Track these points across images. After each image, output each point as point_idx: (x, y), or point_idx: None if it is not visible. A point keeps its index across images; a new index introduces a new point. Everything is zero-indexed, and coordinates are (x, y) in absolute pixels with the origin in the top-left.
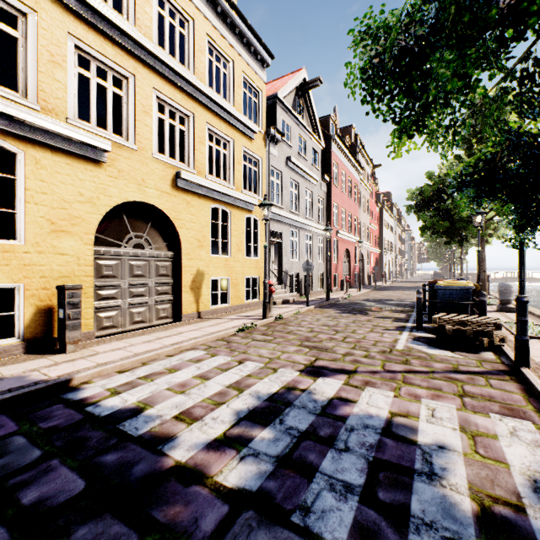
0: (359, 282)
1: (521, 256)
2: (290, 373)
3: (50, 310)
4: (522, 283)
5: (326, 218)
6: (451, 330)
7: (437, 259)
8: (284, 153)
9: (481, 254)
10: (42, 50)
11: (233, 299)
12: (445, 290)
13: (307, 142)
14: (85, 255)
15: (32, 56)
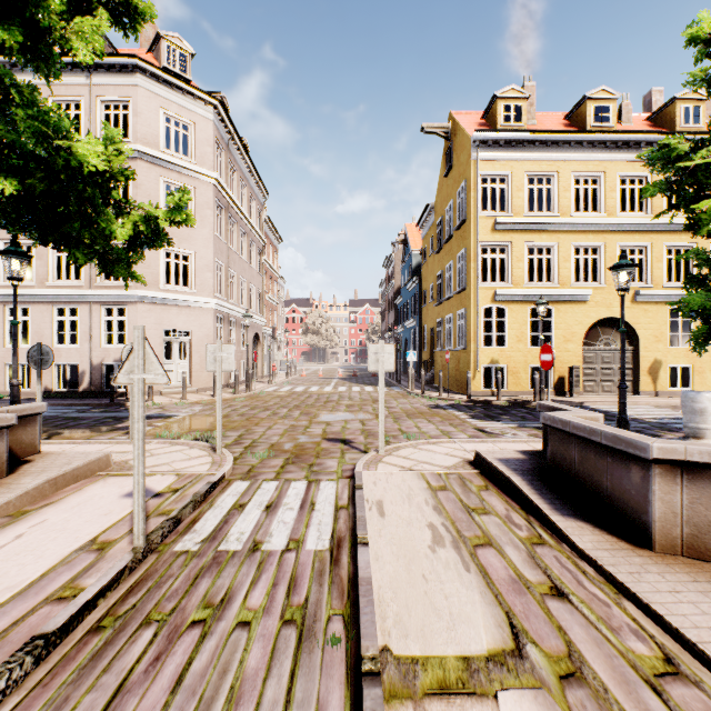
0: None
1: None
2: None
3: (563, 378)
4: None
5: None
6: None
7: None
8: None
9: None
10: (560, 258)
11: (696, 385)
12: None
13: None
14: (578, 351)
15: (556, 263)
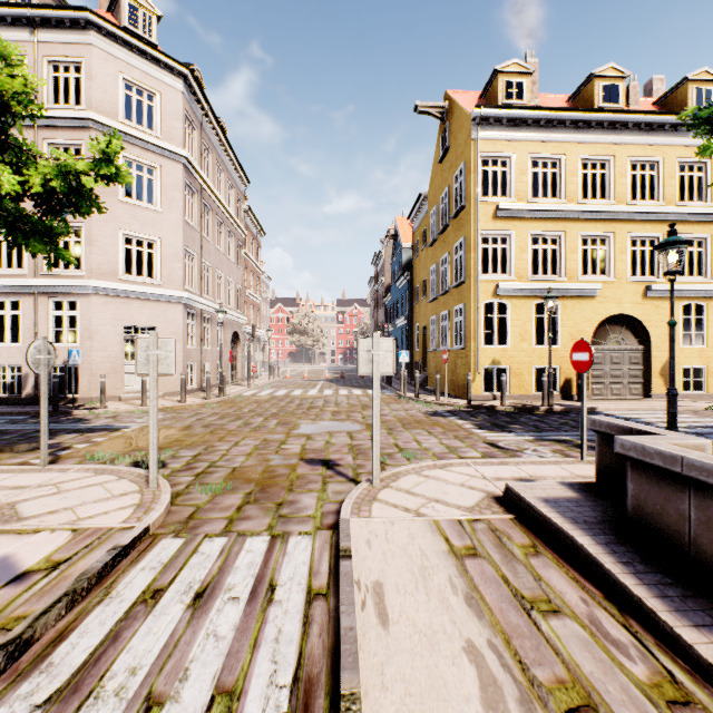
0: None
1: None
2: None
3: (570, 380)
4: None
5: None
6: None
7: None
8: None
9: None
10: (567, 249)
11: (709, 387)
12: None
13: None
14: None
15: (562, 254)
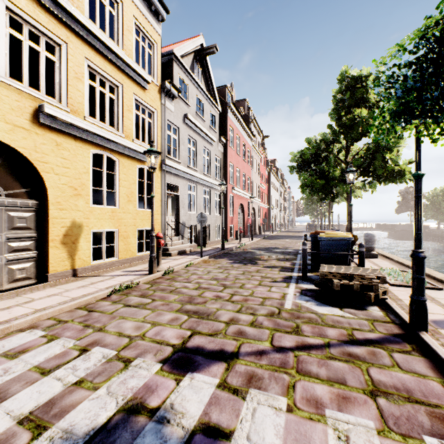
0: (251, 232)
1: (419, 206)
2: (147, 368)
3: None
4: (419, 237)
5: (223, 175)
6: (339, 285)
7: (310, 213)
8: (182, 110)
9: (348, 208)
10: None
11: (122, 252)
12: (328, 241)
13: (205, 104)
14: None
15: None
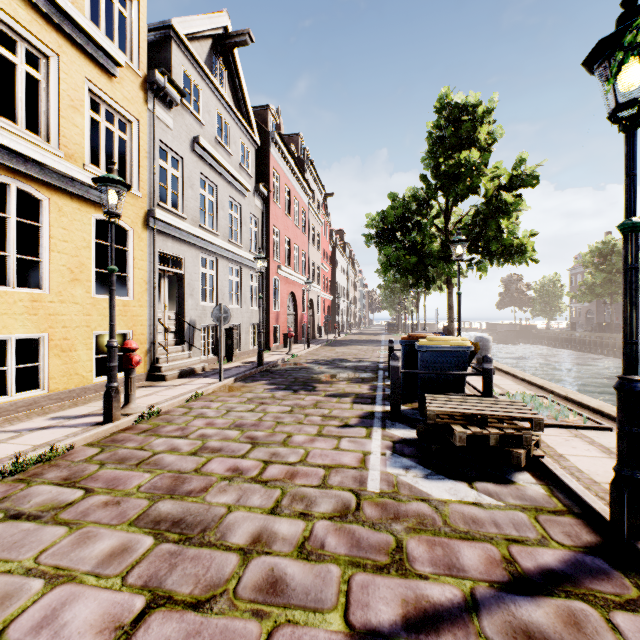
0: (308, 336)
1: (634, 289)
2: None
3: None
4: (636, 350)
5: (263, 246)
6: (465, 437)
7: (390, 308)
8: (189, 128)
9: (449, 300)
10: None
11: (57, 378)
12: (433, 353)
13: (232, 128)
14: None
15: None
